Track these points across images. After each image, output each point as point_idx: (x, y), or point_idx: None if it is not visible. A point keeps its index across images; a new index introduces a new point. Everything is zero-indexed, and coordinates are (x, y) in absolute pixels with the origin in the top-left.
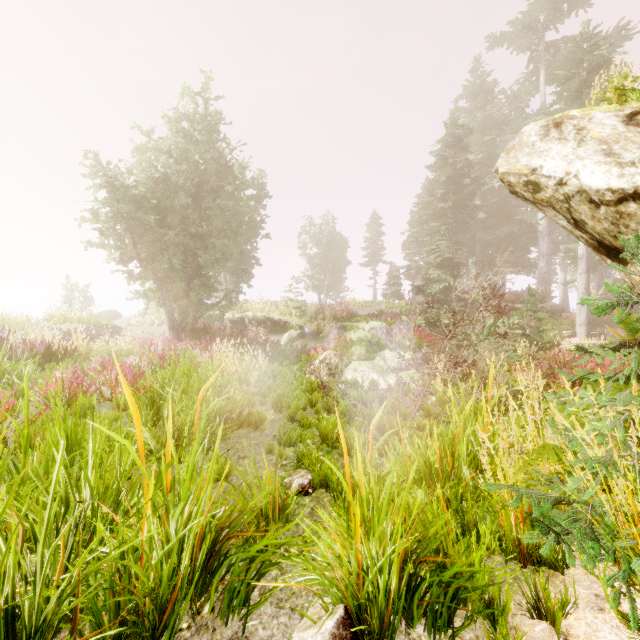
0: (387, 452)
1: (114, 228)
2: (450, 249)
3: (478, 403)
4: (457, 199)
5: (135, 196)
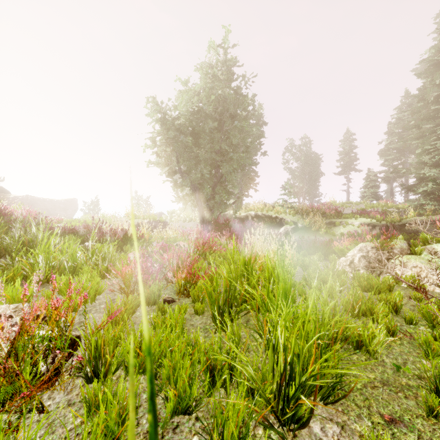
0: None
1: (165, 150)
2: None
3: None
4: None
5: (179, 124)
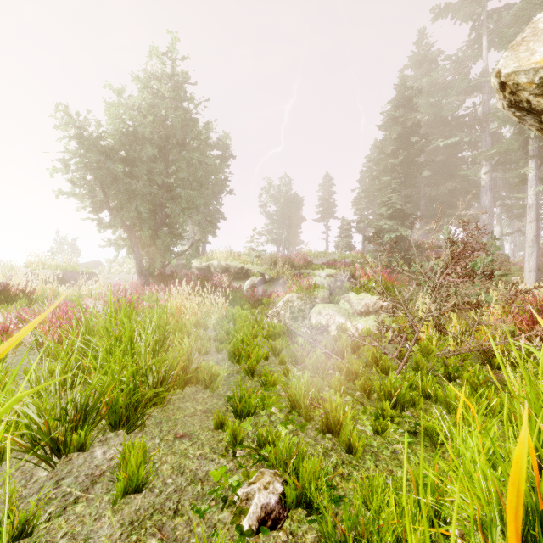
0: (384, 428)
1: (84, 178)
2: (401, 201)
3: (471, 352)
4: (407, 155)
5: (103, 146)
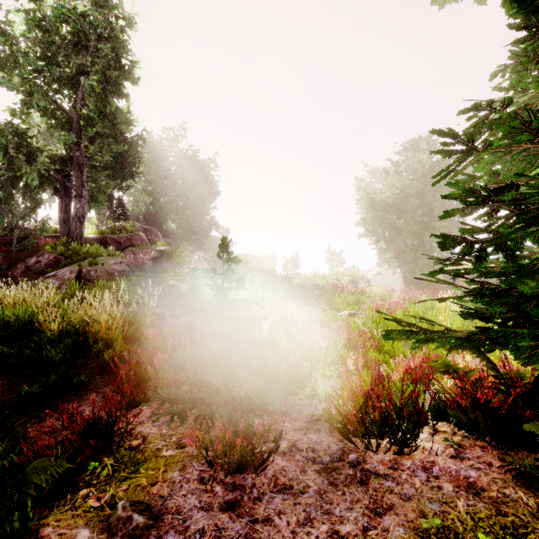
0: None
1: (373, 225)
2: None
3: None
4: None
5: (385, 206)
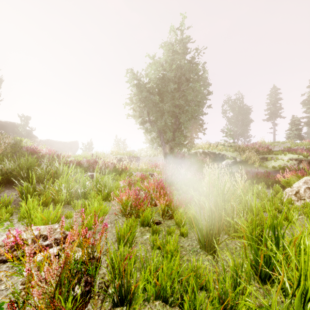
0: None
1: (139, 106)
2: None
3: None
4: None
5: (149, 87)
